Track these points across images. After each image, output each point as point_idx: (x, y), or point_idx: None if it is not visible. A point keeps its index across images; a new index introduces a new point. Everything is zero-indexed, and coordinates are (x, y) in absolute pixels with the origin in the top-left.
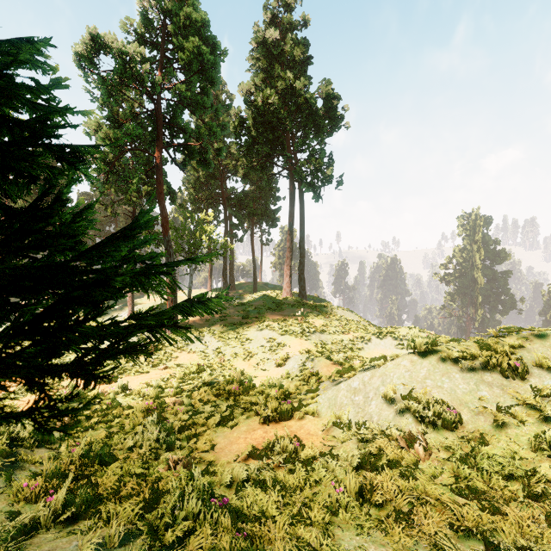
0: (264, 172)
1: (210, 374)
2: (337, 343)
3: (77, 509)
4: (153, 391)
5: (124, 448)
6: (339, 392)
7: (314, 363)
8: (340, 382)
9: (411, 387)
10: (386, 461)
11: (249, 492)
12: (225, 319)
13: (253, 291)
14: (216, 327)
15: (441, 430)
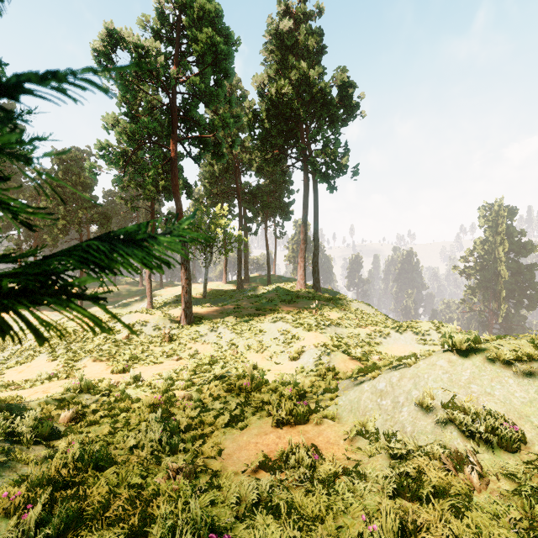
0: (278, 165)
1: (223, 366)
2: (354, 337)
3: (53, 532)
4: (162, 384)
5: (125, 448)
6: (362, 393)
7: (330, 358)
8: (363, 382)
9: (452, 393)
10: (430, 488)
11: (258, 520)
12: (238, 311)
13: (267, 283)
14: (230, 319)
15: (497, 451)
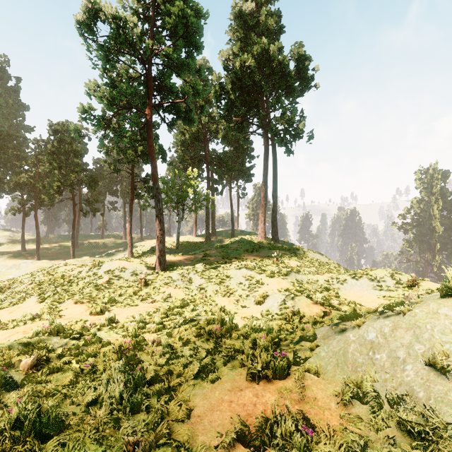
0: (241, 132)
1: (193, 308)
2: (313, 283)
3: None
4: (132, 327)
5: (83, 404)
6: (348, 344)
7: (294, 302)
8: (345, 331)
9: None
10: None
11: None
12: (207, 259)
13: (231, 236)
14: (199, 266)
15: None
